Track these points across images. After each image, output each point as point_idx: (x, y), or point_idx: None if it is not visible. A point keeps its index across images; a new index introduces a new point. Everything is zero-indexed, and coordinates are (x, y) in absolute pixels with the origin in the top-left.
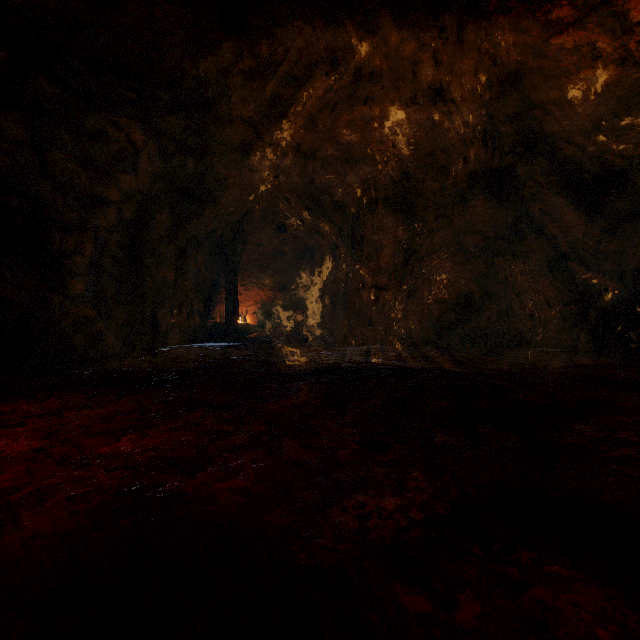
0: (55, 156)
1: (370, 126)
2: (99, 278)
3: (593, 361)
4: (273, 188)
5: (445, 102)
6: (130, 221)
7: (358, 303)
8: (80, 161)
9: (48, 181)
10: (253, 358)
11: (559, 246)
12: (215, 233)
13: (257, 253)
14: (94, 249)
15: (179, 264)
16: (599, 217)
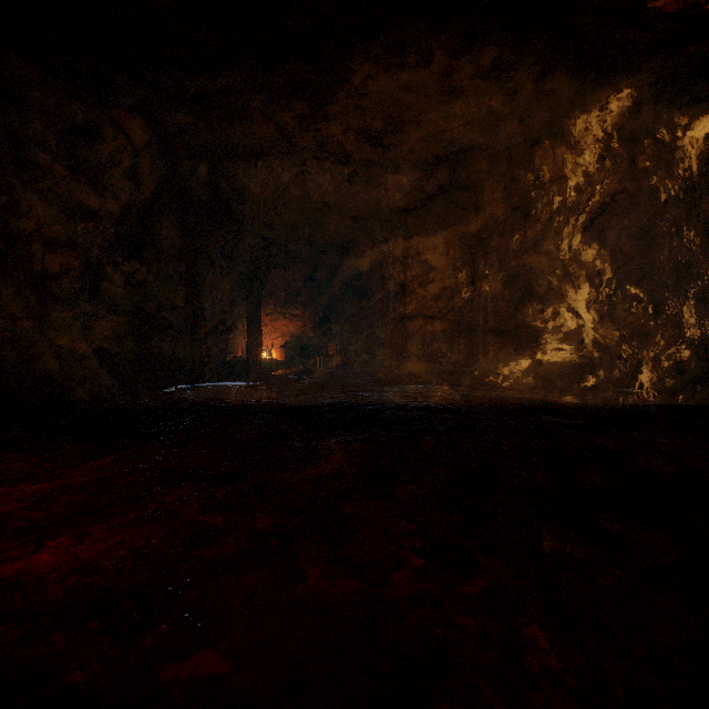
0: (35, 156)
1: (417, 122)
2: (94, 305)
3: (700, 407)
4: (301, 199)
5: (508, 90)
6: (131, 238)
7: (401, 335)
8: (67, 163)
9: (25, 185)
10: (275, 401)
11: (639, 267)
12: (234, 254)
13: (284, 278)
14: (85, 270)
15: (190, 289)
16: (689, 232)
